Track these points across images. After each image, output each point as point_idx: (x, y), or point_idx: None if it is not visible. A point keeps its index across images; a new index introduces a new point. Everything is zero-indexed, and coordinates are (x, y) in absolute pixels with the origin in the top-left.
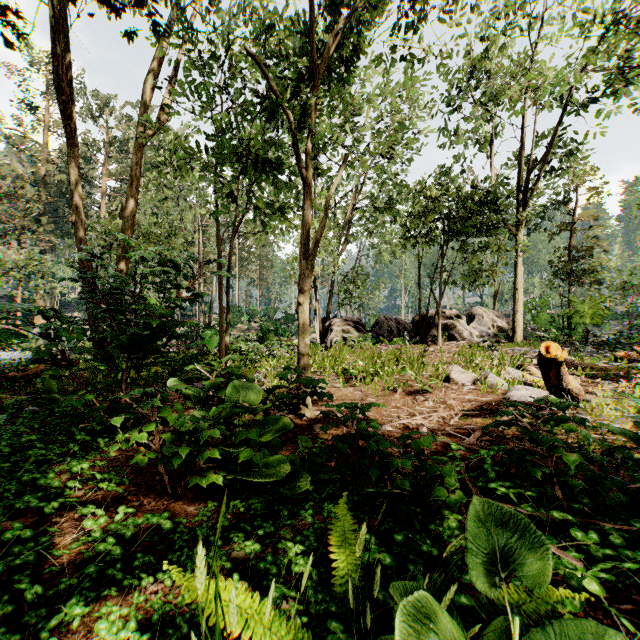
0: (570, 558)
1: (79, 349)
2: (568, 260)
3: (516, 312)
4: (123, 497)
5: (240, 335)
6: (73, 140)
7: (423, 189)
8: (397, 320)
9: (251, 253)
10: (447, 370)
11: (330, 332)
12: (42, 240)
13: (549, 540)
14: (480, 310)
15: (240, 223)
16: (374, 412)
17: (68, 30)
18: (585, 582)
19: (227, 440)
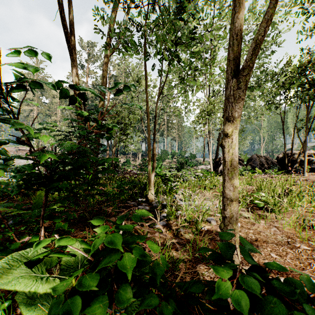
0: None
1: None
2: None
3: None
4: None
5: (167, 165)
6: (73, 56)
7: (291, 65)
8: (265, 157)
9: (173, 123)
10: None
11: (220, 164)
12: None
13: None
14: None
15: (162, 87)
16: None
17: None
18: None
19: None
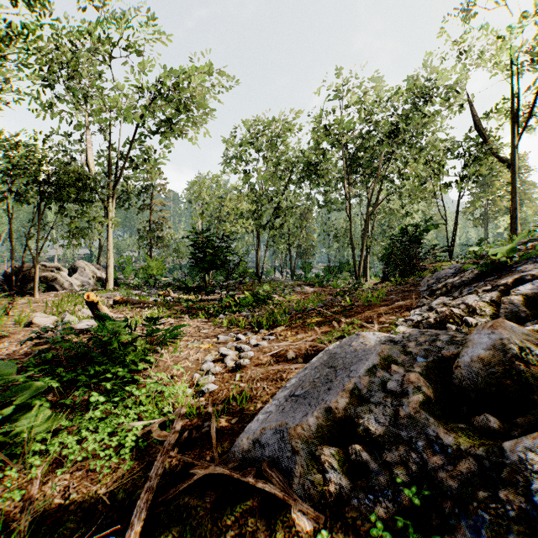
0: (40, 374)
1: None
2: (151, 230)
3: (109, 266)
4: None
5: None
6: None
7: (17, 148)
8: None
9: None
10: (31, 317)
11: None
12: None
13: (45, 378)
14: (83, 263)
15: None
16: None
17: None
18: (54, 385)
19: None
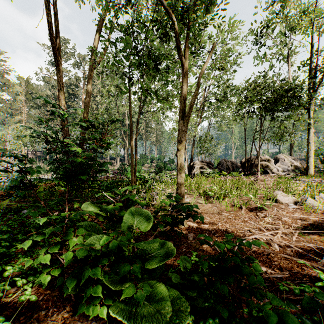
0: None
1: (38, 179)
2: None
3: (309, 157)
4: (37, 302)
5: (146, 169)
6: (59, 68)
7: (248, 86)
8: (231, 162)
9: (152, 128)
10: (273, 194)
11: (193, 168)
12: (57, 125)
13: None
14: (282, 156)
15: (142, 105)
16: (229, 225)
17: (56, 11)
18: None
19: (111, 272)
